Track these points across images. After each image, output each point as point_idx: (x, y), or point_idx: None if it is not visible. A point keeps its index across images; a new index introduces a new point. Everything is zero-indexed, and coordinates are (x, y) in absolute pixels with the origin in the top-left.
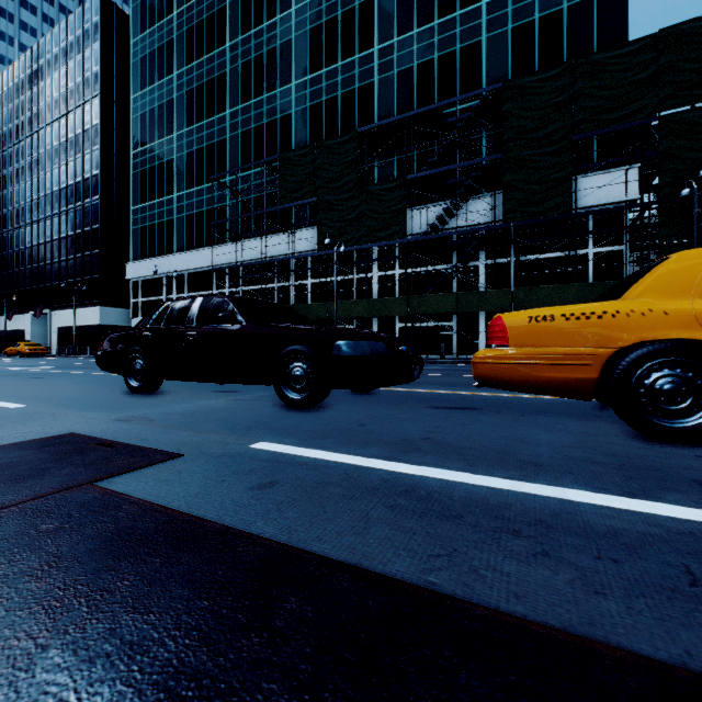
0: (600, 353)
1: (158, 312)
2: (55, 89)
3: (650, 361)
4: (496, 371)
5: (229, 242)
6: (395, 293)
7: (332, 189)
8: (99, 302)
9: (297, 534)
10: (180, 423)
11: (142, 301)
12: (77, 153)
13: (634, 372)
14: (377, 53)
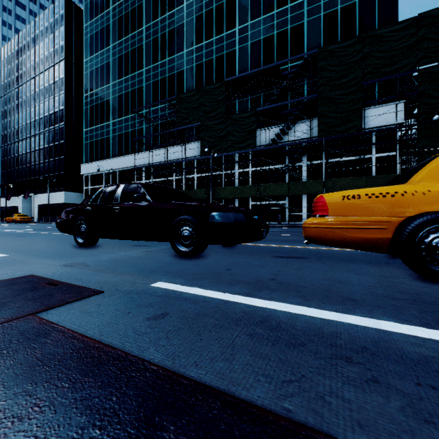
0: (393, 221)
1: (95, 194)
2: (36, 56)
3: (429, 226)
4: (319, 233)
5: (145, 151)
6: (249, 183)
7: (209, 117)
8: (64, 188)
9: (179, 360)
10: (106, 268)
11: (90, 188)
12: (50, 95)
13: (417, 234)
14: (238, 31)
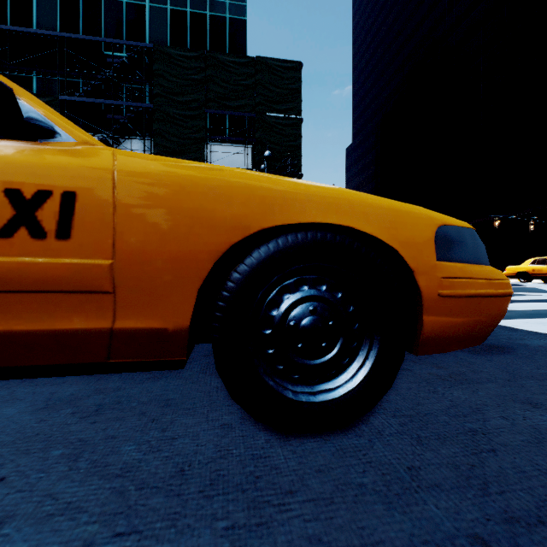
0: None
1: None
2: None
3: None
4: None
5: None
6: None
7: None
8: None
9: None
10: None
11: None
12: None
13: None
14: None
